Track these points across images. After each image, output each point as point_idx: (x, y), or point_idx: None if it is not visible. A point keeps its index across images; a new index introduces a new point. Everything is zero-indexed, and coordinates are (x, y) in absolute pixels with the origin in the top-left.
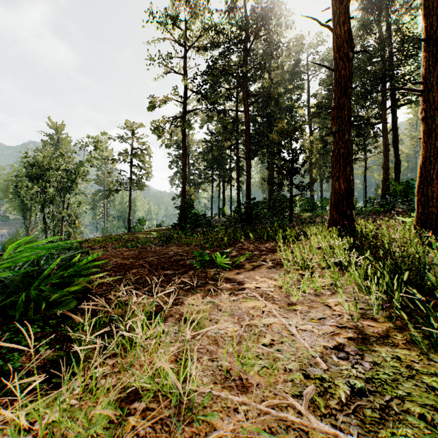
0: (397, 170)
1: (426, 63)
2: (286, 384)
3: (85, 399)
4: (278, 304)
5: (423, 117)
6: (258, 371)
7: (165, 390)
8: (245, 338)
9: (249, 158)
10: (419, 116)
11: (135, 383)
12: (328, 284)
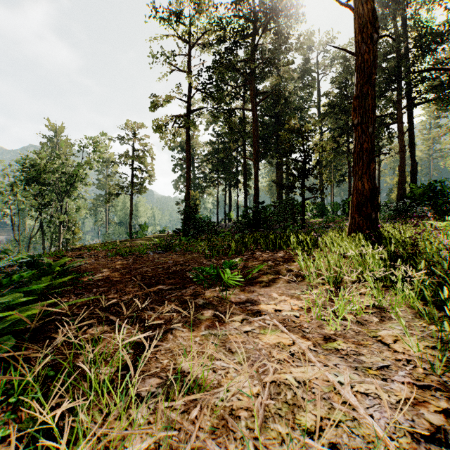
0: (413, 173)
1: None
2: None
3: None
4: (310, 339)
5: None
6: None
7: None
8: (272, 412)
9: (257, 160)
10: None
11: None
12: (369, 305)
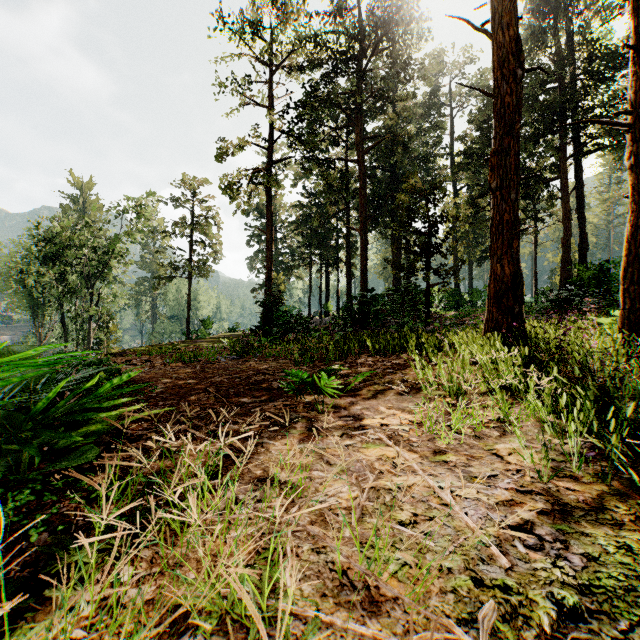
0: (582, 248)
1: (637, 83)
2: (445, 598)
3: (100, 627)
4: (418, 453)
5: (632, 164)
6: (395, 573)
7: (239, 611)
8: (369, 511)
9: (365, 230)
10: (625, 162)
11: (185, 599)
12: (493, 419)
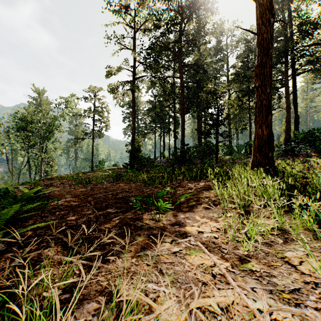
0: (296, 123)
1: None
2: None
3: None
4: (228, 260)
5: None
6: None
7: None
8: None
9: (183, 113)
10: None
11: None
12: (273, 227)
